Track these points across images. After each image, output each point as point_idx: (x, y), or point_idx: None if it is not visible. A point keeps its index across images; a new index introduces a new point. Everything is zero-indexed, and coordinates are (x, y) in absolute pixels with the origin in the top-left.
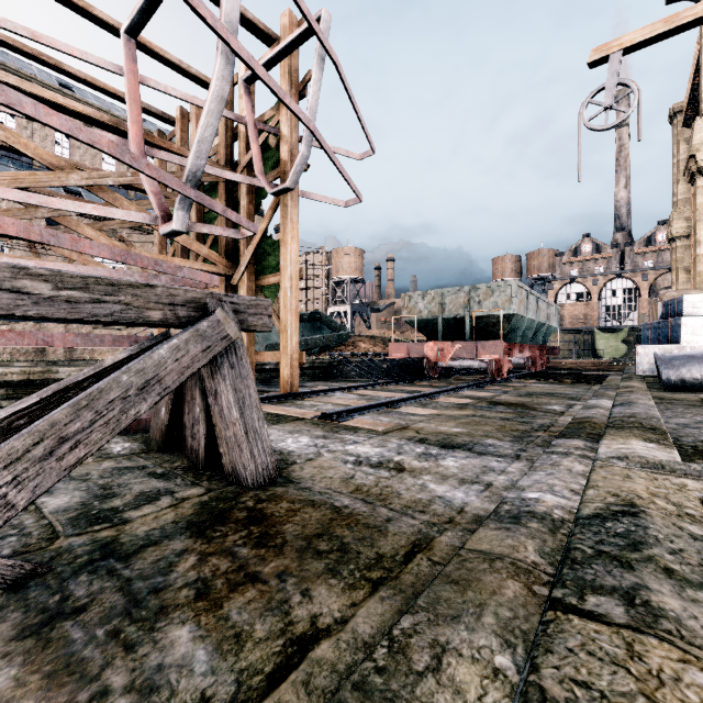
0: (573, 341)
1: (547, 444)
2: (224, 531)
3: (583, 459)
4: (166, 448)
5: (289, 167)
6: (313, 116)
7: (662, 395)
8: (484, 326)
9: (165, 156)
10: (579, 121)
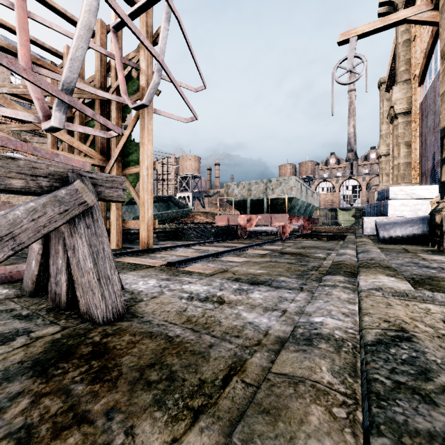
0: (325, 215)
1: (319, 279)
2: (66, 367)
3: (346, 289)
4: (37, 293)
5: (146, 91)
6: (162, 55)
7: (381, 246)
8: (276, 205)
9: (49, 74)
10: (332, 78)
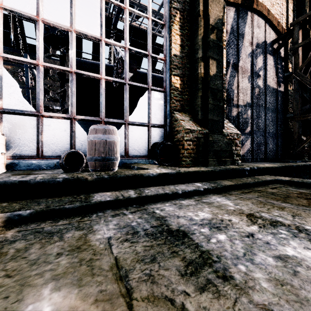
0: None
1: (73, 216)
2: None
3: (140, 188)
4: None
5: None
6: None
7: None
8: None
9: None
10: None
